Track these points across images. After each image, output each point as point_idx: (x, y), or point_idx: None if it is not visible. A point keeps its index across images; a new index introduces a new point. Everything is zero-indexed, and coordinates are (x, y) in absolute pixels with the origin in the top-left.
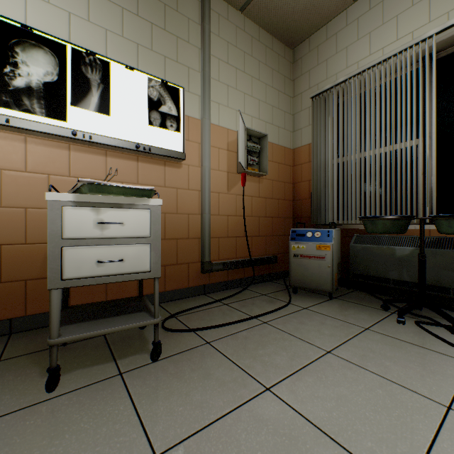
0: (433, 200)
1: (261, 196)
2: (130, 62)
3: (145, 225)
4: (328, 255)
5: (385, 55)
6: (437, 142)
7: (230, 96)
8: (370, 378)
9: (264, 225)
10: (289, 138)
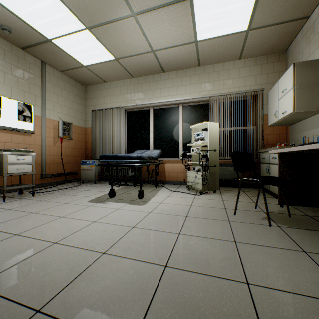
0: (123, 152)
1: (70, 147)
2: (8, 94)
3: (31, 159)
4: (94, 169)
5: (113, 106)
6: (127, 135)
7: (55, 106)
8: (93, 191)
9: (72, 159)
10: (84, 123)
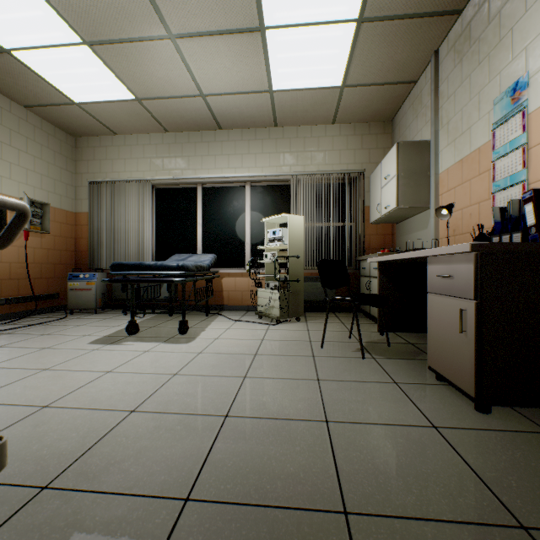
0: (149, 258)
1: (44, 247)
2: None
3: None
4: (94, 288)
5: (131, 178)
6: (156, 229)
7: (13, 171)
8: (94, 327)
9: (48, 270)
10: (72, 204)
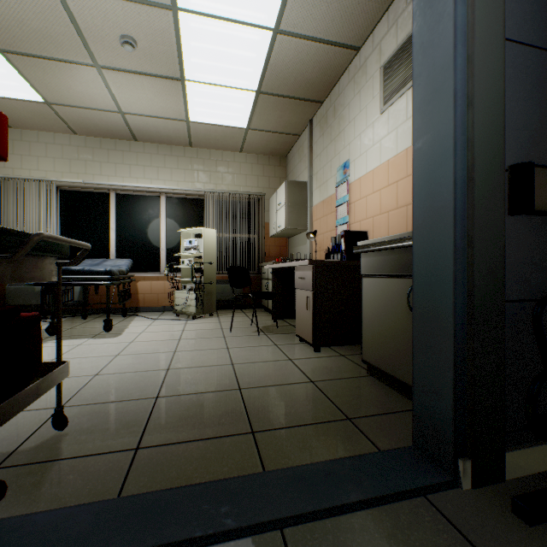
0: None
1: None
2: None
3: None
4: None
5: (30, 177)
6: (61, 232)
7: None
8: None
9: None
10: None
